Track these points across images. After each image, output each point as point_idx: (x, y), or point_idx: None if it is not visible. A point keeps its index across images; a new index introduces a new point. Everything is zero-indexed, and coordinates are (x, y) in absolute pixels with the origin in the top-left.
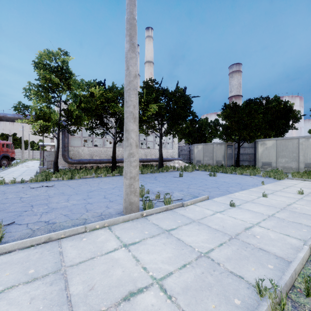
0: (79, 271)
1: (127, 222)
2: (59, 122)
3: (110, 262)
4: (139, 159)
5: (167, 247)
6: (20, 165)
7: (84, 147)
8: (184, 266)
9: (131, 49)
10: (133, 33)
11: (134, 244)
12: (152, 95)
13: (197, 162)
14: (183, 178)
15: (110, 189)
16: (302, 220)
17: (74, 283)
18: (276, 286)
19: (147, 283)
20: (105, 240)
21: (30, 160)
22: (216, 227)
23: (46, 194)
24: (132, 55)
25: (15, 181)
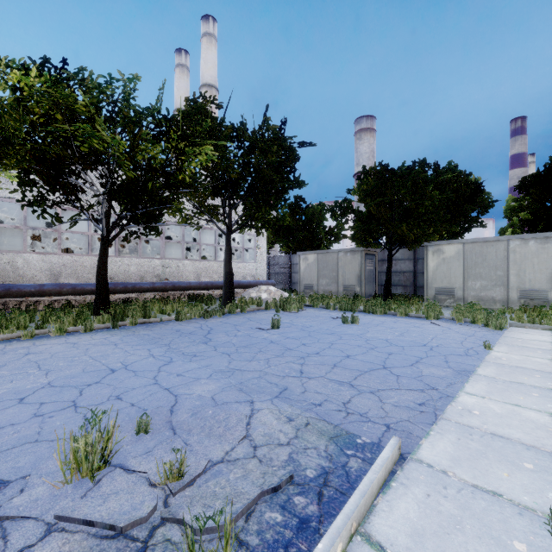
0: None
1: None
2: None
3: None
4: (179, 283)
5: None
6: None
7: (33, 255)
8: None
9: None
10: None
11: None
12: (204, 125)
13: (306, 288)
14: (282, 331)
15: None
16: None
17: None
18: None
19: None
20: None
21: None
22: None
23: None
24: None
25: None
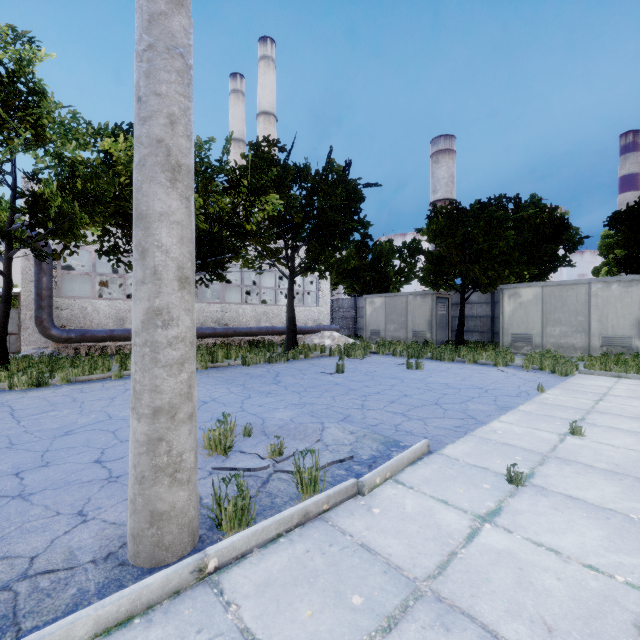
0: None
1: (119, 631)
2: (10, 228)
3: None
4: (240, 329)
5: None
6: None
7: (101, 301)
8: None
9: None
10: None
11: None
12: (269, 174)
13: (372, 334)
14: (347, 375)
15: None
16: None
17: None
18: None
19: None
20: None
21: None
22: (522, 638)
23: None
24: None
25: None
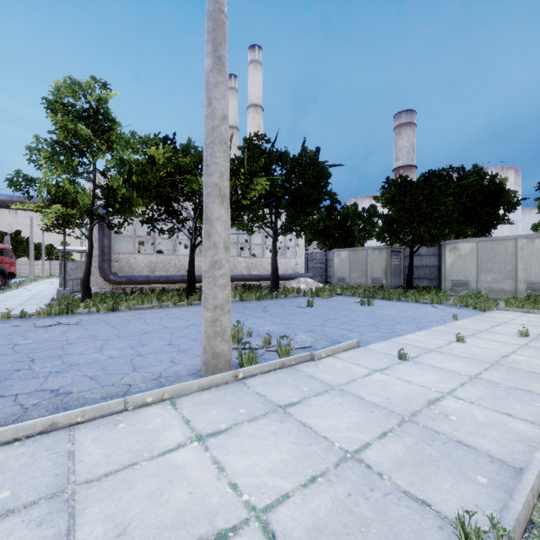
0: (103, 493)
1: (207, 390)
2: (92, 208)
3: (166, 472)
4: (236, 276)
5: (281, 441)
6: (26, 286)
7: (139, 255)
8: (312, 480)
9: (217, 67)
10: (219, 38)
11: (218, 435)
12: (259, 163)
13: (339, 280)
14: (315, 308)
15: (181, 329)
16: (533, 386)
17: (88, 521)
18: (503, 532)
19: (238, 518)
20: (162, 426)
21: (46, 278)
22: (374, 400)
23: (63, 338)
24: (219, 79)
25: (10, 315)
